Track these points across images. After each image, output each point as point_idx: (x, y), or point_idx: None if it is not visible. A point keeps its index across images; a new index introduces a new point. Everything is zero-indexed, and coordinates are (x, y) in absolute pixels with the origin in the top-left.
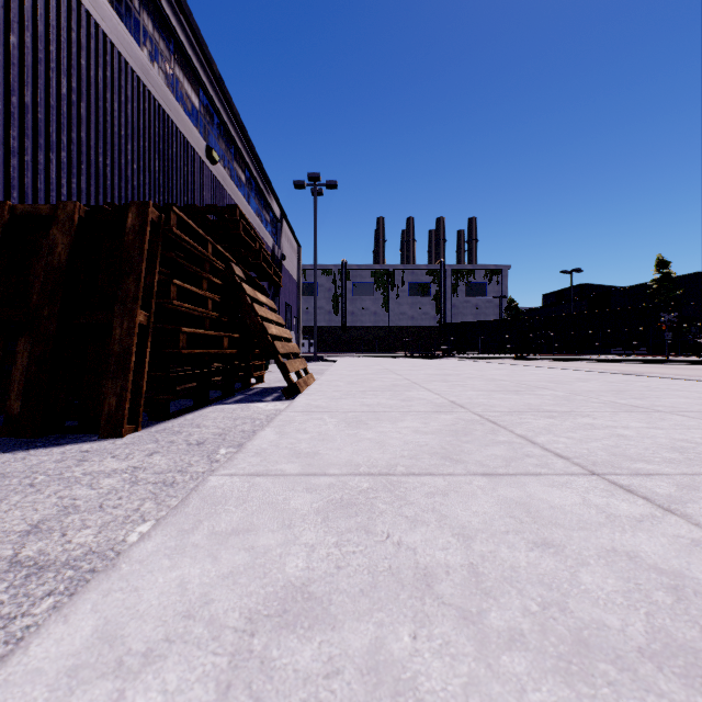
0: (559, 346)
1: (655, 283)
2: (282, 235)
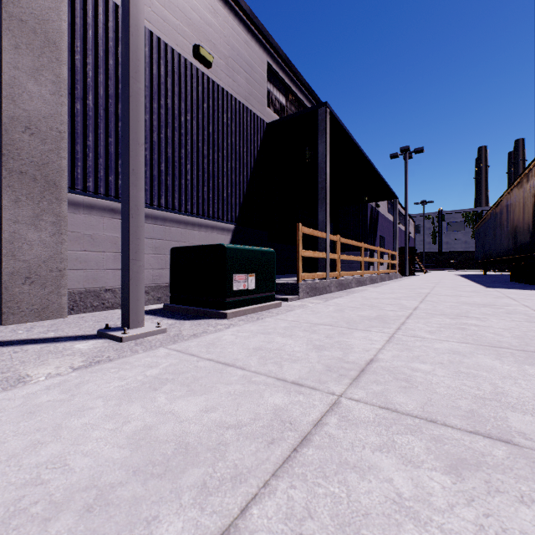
0: None
1: None
2: (409, 224)
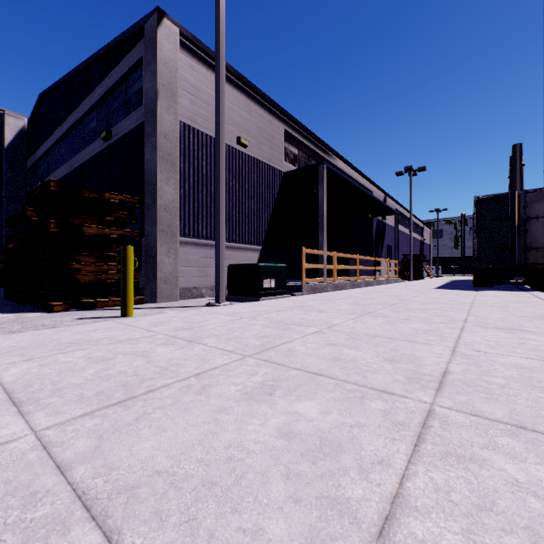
0: None
1: None
2: (423, 231)
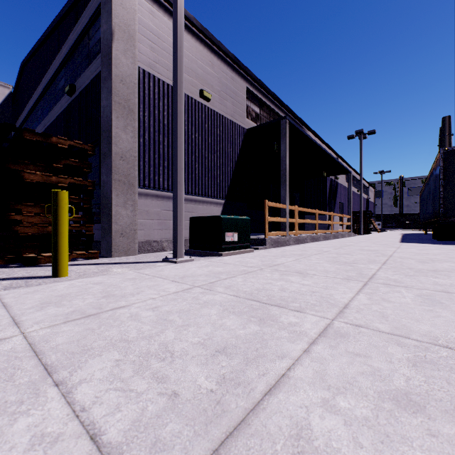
0: None
1: None
2: (369, 191)
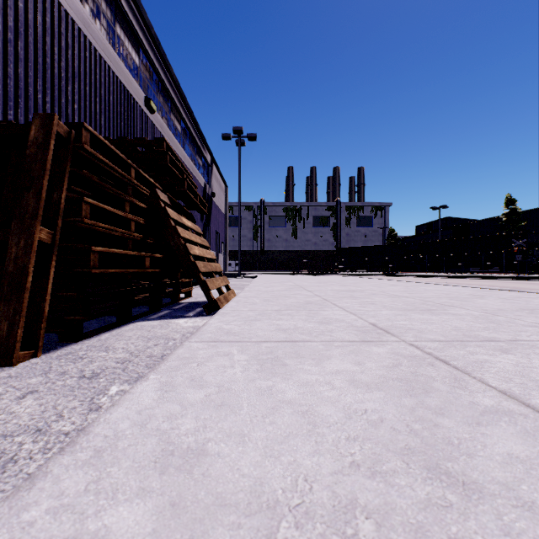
0: (430, 265)
1: (505, 216)
2: (212, 176)
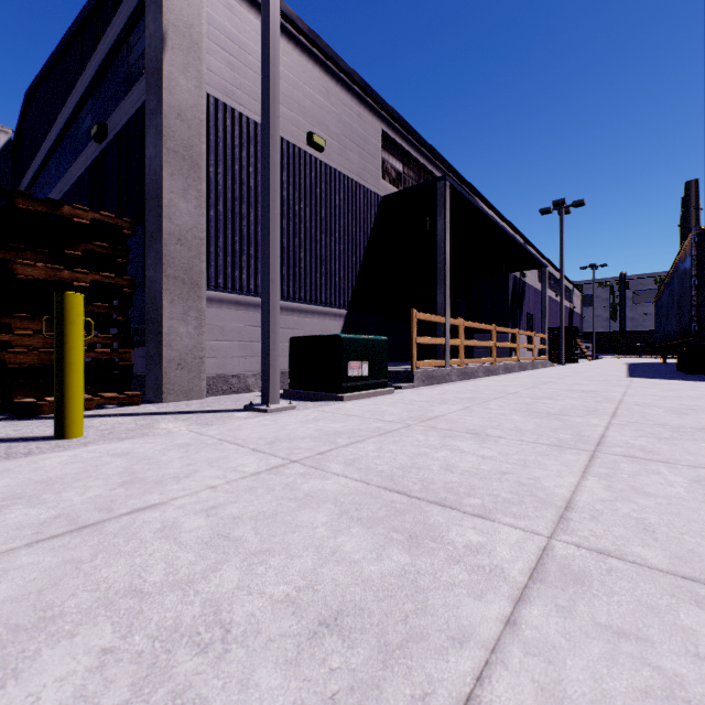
0: None
1: None
2: (573, 296)
